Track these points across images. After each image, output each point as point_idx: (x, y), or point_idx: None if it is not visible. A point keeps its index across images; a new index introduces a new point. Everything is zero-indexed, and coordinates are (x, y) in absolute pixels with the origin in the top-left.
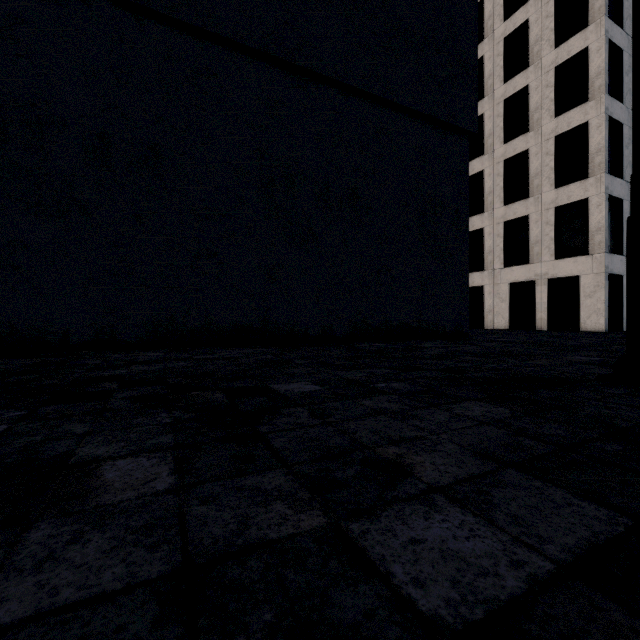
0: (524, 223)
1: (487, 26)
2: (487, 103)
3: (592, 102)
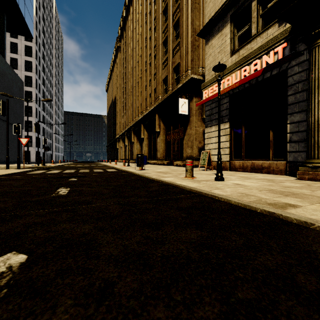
0: None
1: None
2: None
3: (33, 118)
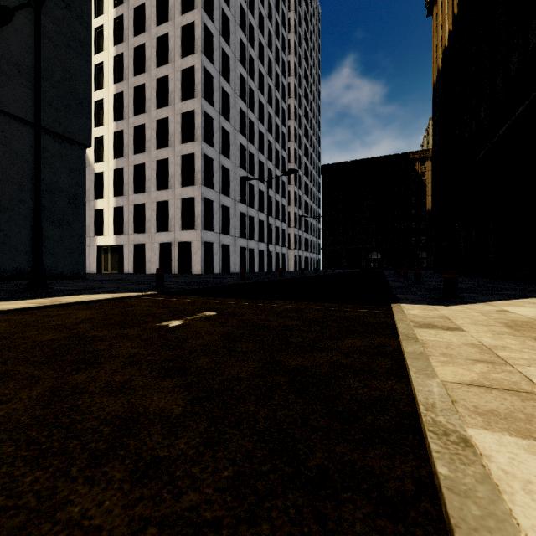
0: (168, 205)
1: (147, 64)
2: (147, 117)
3: (196, 142)
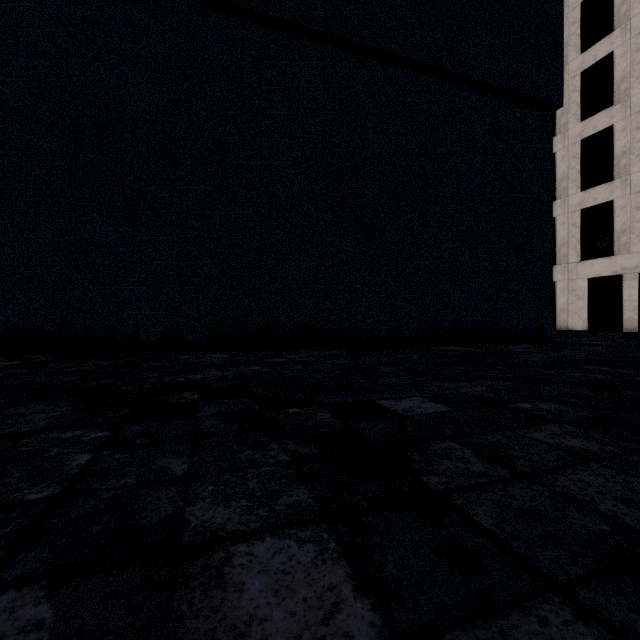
0: (607, 210)
1: None
2: None
3: None
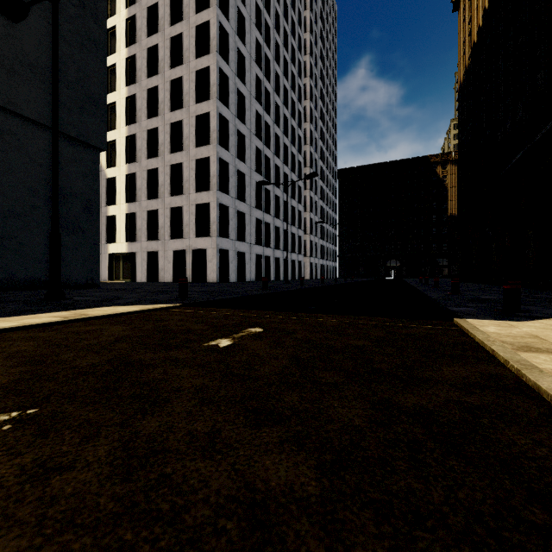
0: (182, 211)
1: (161, 66)
2: (161, 121)
3: (212, 146)
